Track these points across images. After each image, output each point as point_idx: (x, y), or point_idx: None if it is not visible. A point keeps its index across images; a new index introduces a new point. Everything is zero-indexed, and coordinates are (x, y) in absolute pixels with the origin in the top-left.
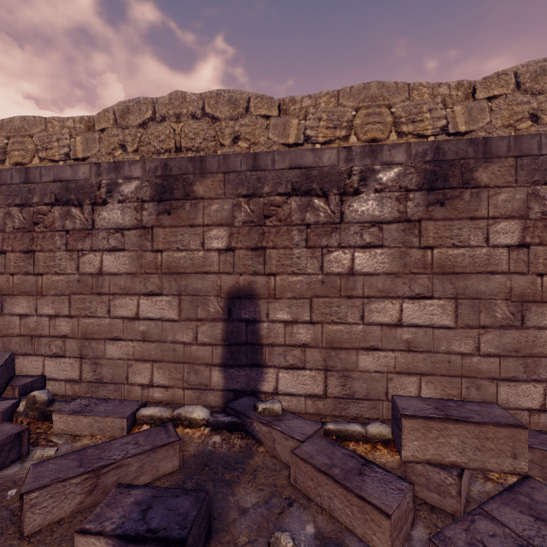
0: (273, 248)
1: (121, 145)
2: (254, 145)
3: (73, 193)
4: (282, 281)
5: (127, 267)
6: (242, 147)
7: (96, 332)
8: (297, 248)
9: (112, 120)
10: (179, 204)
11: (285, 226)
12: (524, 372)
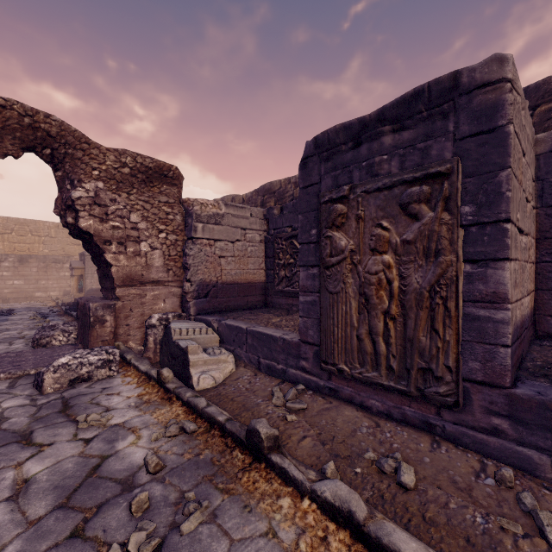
0: None
1: None
2: None
3: None
4: None
5: None
6: None
7: None
8: None
9: None
10: None
11: None
12: (38, 290)
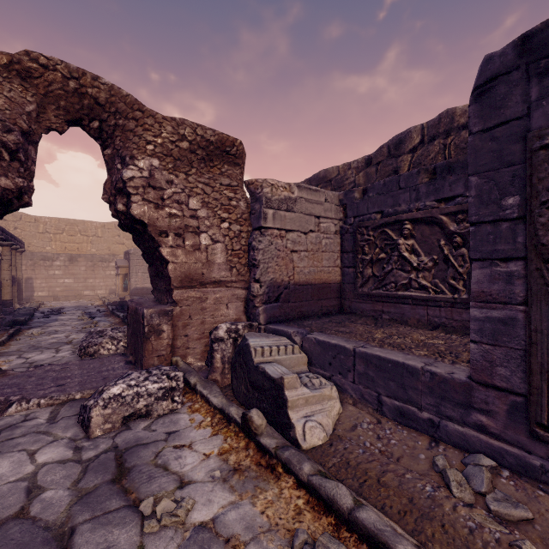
0: (37, 270)
1: None
2: (24, 231)
3: None
4: (39, 276)
5: None
6: (19, 231)
7: None
8: (43, 270)
9: None
10: None
11: (40, 266)
12: (86, 289)
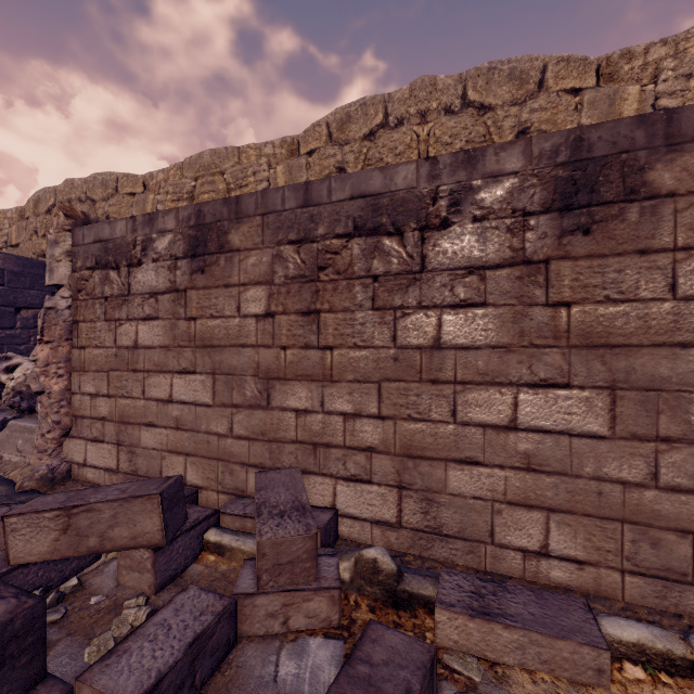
0: None
1: (339, 169)
2: None
3: (386, 214)
4: None
5: (491, 334)
6: None
7: (427, 447)
8: None
9: (325, 137)
10: (609, 212)
11: None
12: None
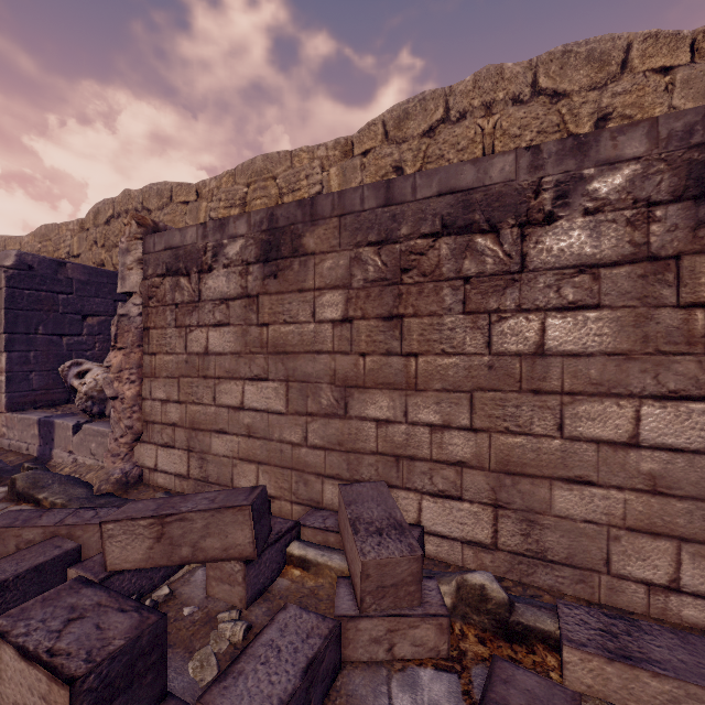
0: None
1: (396, 168)
2: None
3: (479, 210)
4: None
5: (607, 340)
6: None
7: (528, 463)
8: None
9: (380, 136)
10: None
11: None
12: None
